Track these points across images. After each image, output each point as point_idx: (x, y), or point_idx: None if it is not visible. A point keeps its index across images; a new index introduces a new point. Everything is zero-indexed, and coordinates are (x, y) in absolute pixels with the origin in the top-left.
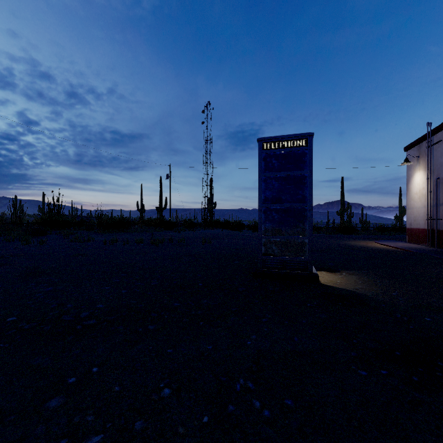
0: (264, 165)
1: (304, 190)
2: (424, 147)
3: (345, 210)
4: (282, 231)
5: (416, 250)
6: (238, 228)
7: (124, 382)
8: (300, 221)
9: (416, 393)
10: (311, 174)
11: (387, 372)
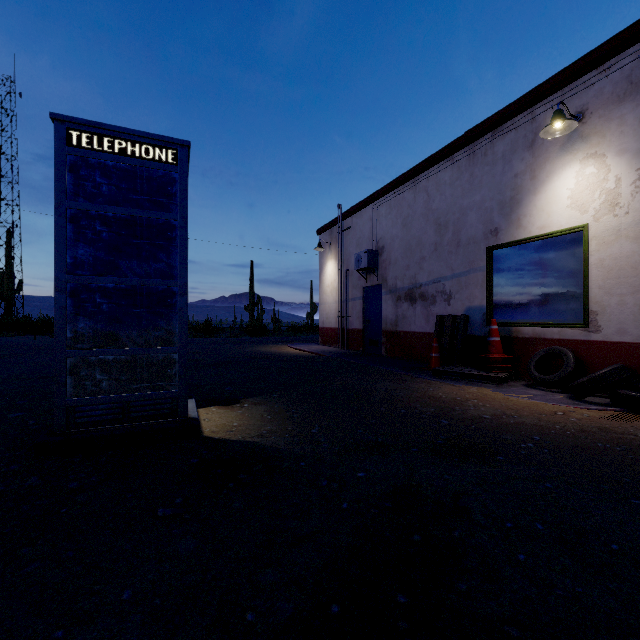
0: (71, 183)
1: (170, 252)
2: (336, 232)
3: (256, 304)
4: (121, 338)
5: (329, 354)
6: None
7: None
8: (163, 317)
9: None
10: (186, 222)
11: None
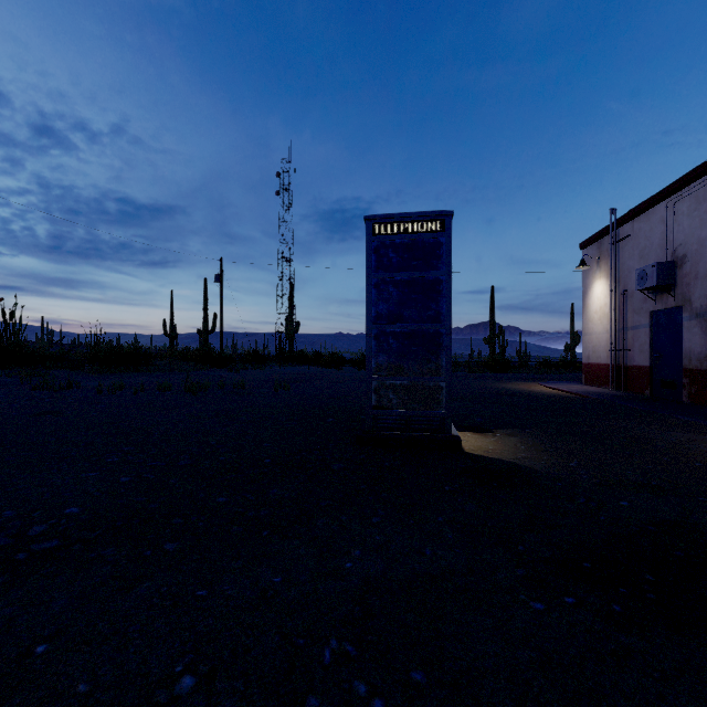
0: (375, 261)
1: (438, 302)
2: (607, 244)
3: (497, 336)
4: (405, 369)
5: (597, 396)
6: (335, 365)
7: (100, 670)
8: (433, 353)
9: (621, 635)
10: (450, 276)
11: (574, 601)
